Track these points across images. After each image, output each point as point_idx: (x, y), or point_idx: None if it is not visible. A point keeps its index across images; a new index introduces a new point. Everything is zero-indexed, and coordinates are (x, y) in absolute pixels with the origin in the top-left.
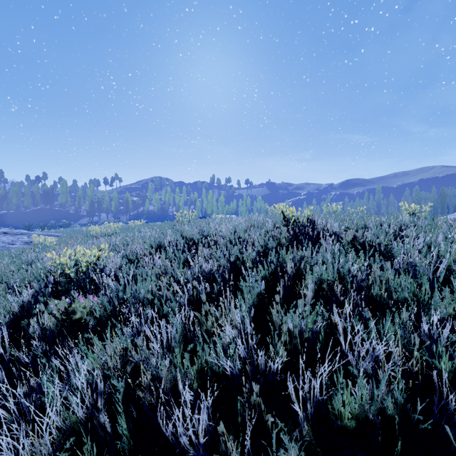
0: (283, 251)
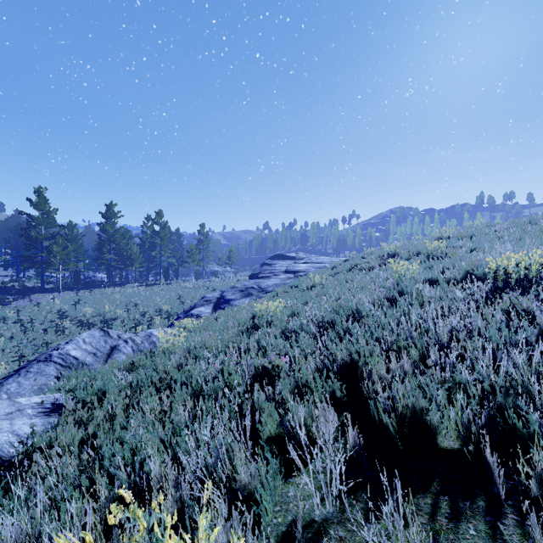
0: (538, 219)
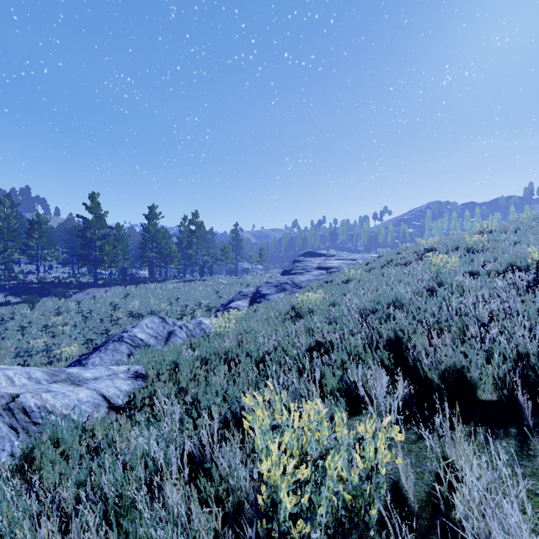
0: None
